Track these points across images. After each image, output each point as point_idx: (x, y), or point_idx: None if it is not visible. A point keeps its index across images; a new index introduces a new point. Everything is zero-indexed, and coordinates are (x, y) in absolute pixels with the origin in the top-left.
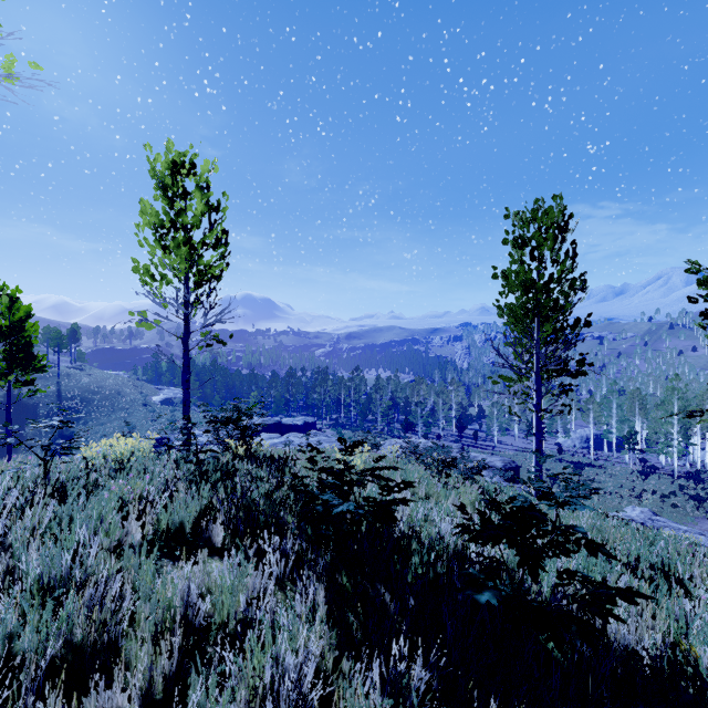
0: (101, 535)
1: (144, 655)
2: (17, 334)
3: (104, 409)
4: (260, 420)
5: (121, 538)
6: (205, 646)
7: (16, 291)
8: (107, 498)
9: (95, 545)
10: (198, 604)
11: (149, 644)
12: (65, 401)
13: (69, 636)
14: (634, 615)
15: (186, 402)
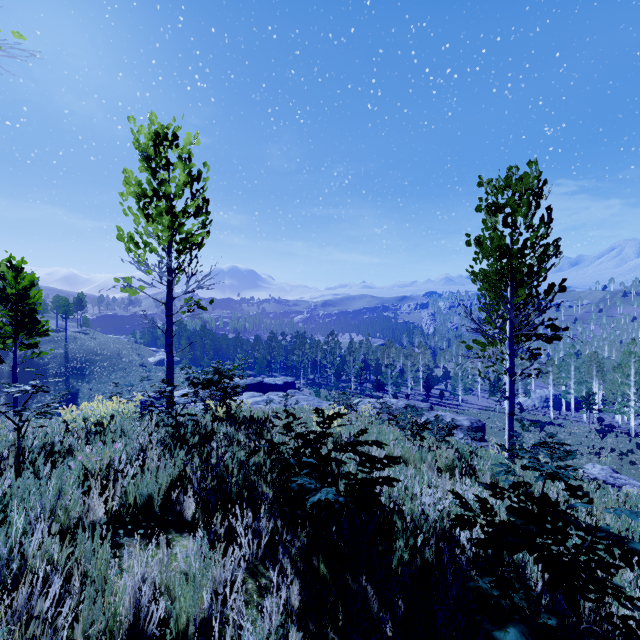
0: (59, 512)
1: None
2: (22, 301)
3: (106, 369)
4: (244, 380)
5: (81, 514)
6: None
7: (21, 262)
8: (73, 468)
9: (38, 534)
10: (151, 609)
11: None
12: (72, 361)
13: None
14: None
15: (169, 365)
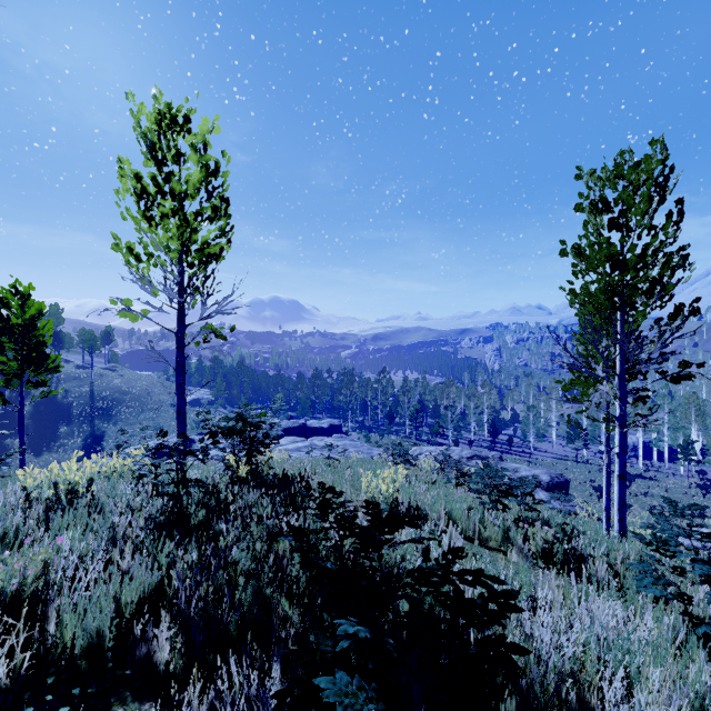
0: None
1: None
2: (28, 333)
3: (134, 410)
4: (285, 423)
5: None
6: None
7: (28, 288)
8: None
9: None
10: None
11: None
12: (97, 401)
13: None
14: None
15: (180, 409)
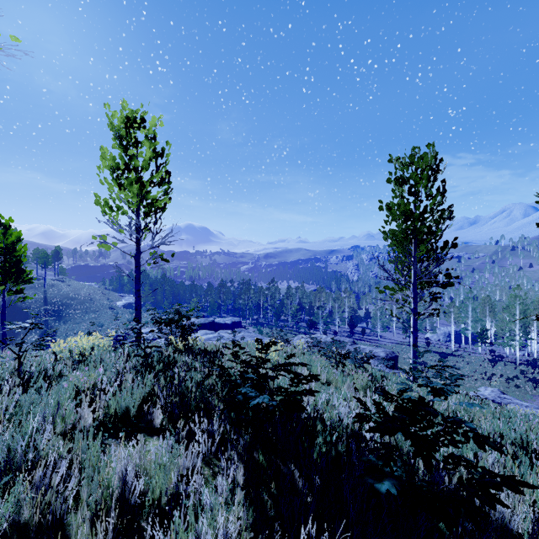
0: (58, 420)
1: (82, 534)
2: (9, 254)
3: (80, 312)
4: (198, 320)
5: (75, 421)
6: (139, 520)
7: (9, 221)
8: (66, 387)
9: (47, 432)
10: (134, 484)
11: (87, 524)
12: (50, 305)
13: (17, 516)
14: (505, 489)
15: (137, 307)
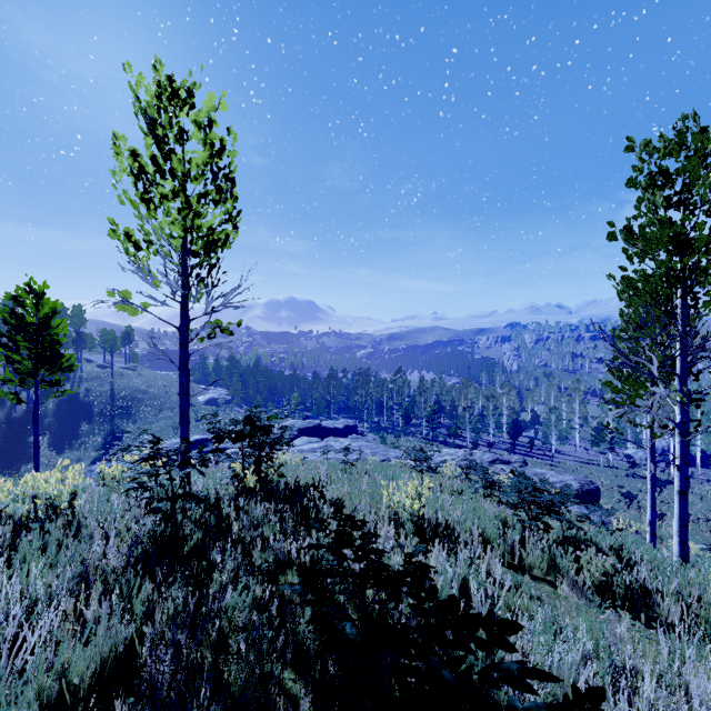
0: None
1: None
2: (42, 332)
3: (152, 409)
4: (300, 423)
5: None
6: None
7: (43, 287)
8: None
9: None
10: None
11: None
12: (117, 399)
13: None
14: None
15: (183, 411)
